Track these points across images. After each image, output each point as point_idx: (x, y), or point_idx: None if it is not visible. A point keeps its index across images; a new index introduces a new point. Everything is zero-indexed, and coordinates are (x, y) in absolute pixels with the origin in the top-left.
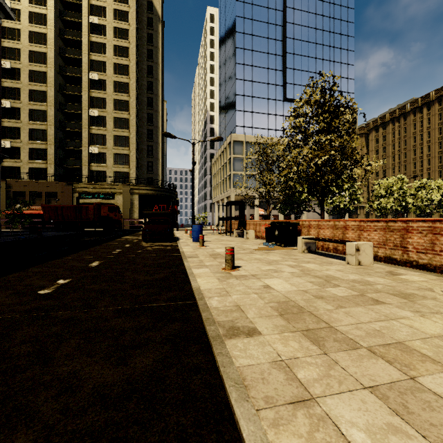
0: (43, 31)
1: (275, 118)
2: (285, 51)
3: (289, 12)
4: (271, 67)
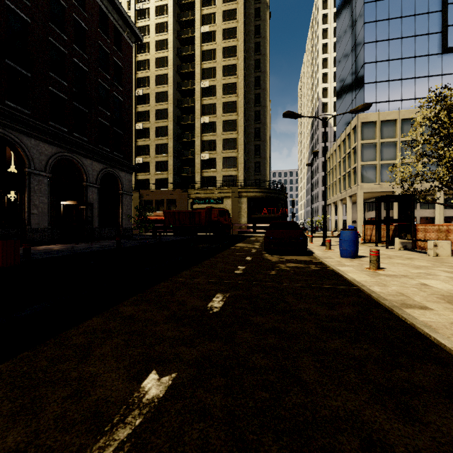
0: (165, 55)
1: (426, 81)
2: None
3: None
4: (420, 11)
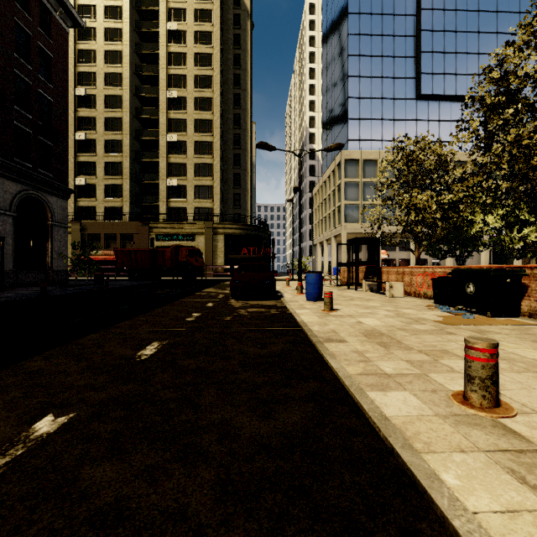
0: (119, 48)
1: (403, 125)
2: (419, 29)
3: None
4: (398, 54)
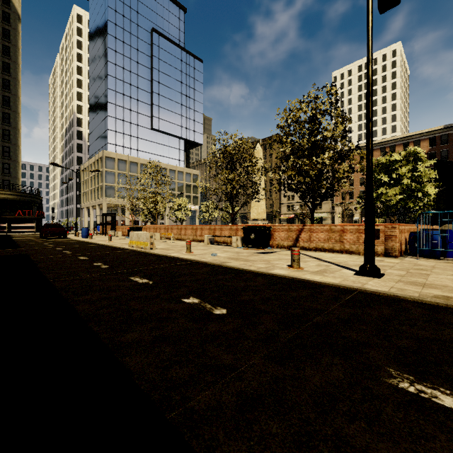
0: None
1: (144, 142)
2: (152, 90)
3: (155, 60)
4: (141, 100)
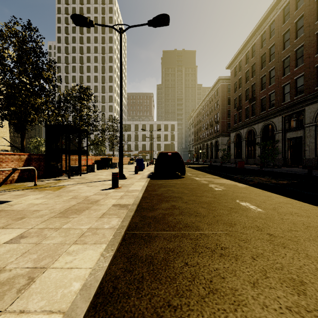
0: None
1: None
2: None
3: None
4: None
